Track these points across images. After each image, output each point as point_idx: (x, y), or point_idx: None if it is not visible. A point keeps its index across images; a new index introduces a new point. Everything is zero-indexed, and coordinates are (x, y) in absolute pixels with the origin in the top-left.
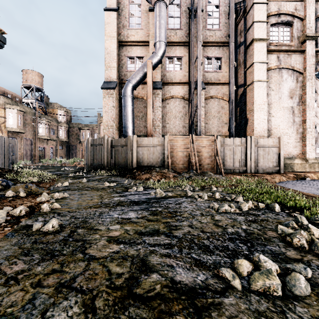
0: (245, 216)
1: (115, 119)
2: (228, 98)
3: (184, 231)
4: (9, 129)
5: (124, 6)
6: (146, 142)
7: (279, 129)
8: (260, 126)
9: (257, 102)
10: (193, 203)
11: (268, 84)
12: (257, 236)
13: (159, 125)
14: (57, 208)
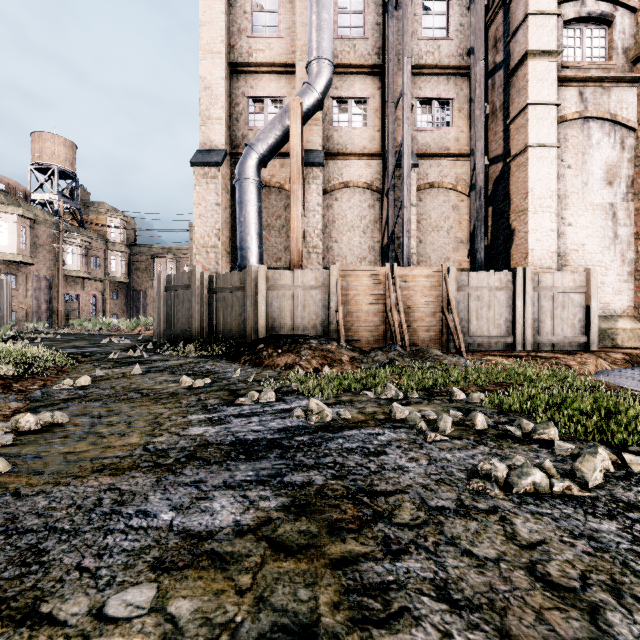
0: (618, 516)
1: (221, 232)
2: (466, 188)
3: (426, 633)
4: (1, 256)
5: None
6: (289, 281)
7: (583, 253)
8: (542, 247)
9: (536, 193)
10: (419, 451)
11: (559, 154)
12: None
13: (317, 245)
14: None
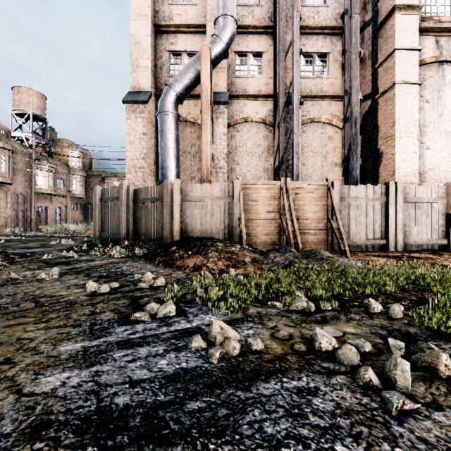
0: None
1: (147, 156)
2: (339, 123)
3: None
4: None
5: None
6: (199, 193)
7: (438, 171)
8: (407, 166)
9: (401, 122)
10: None
11: (419, 91)
12: None
13: (223, 166)
14: None
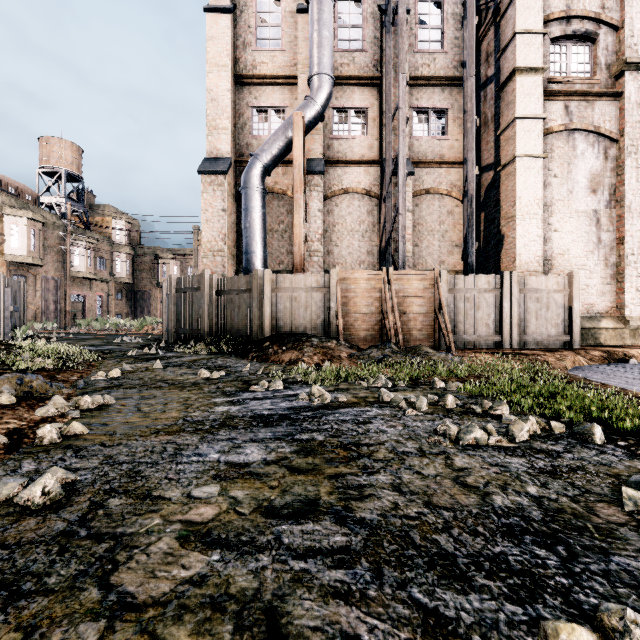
0: (527, 456)
1: (227, 236)
2: (460, 194)
3: (383, 502)
4: (12, 258)
5: (247, 2)
6: (292, 284)
7: (568, 257)
8: (529, 251)
9: (523, 201)
10: (397, 421)
11: (546, 164)
12: (575, 519)
13: (318, 249)
14: (77, 435)
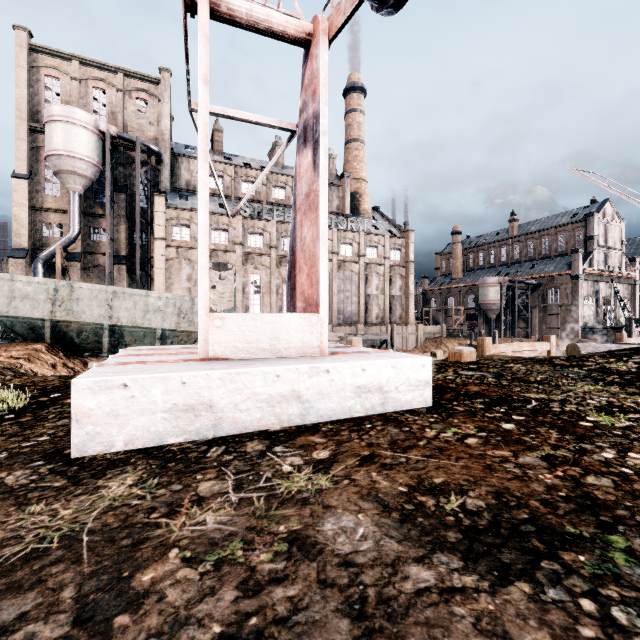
0: None
1: None
2: None
3: None
4: None
5: (39, 171)
6: None
7: None
8: None
9: (158, 284)
10: None
11: (170, 270)
12: None
13: None
14: None
